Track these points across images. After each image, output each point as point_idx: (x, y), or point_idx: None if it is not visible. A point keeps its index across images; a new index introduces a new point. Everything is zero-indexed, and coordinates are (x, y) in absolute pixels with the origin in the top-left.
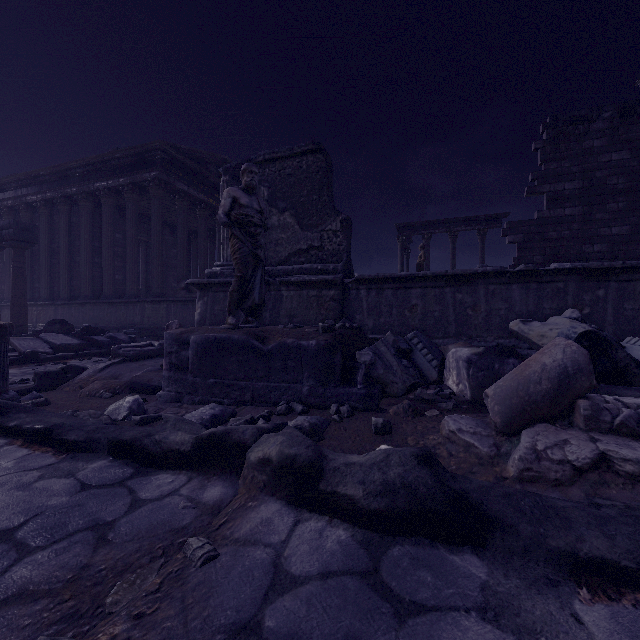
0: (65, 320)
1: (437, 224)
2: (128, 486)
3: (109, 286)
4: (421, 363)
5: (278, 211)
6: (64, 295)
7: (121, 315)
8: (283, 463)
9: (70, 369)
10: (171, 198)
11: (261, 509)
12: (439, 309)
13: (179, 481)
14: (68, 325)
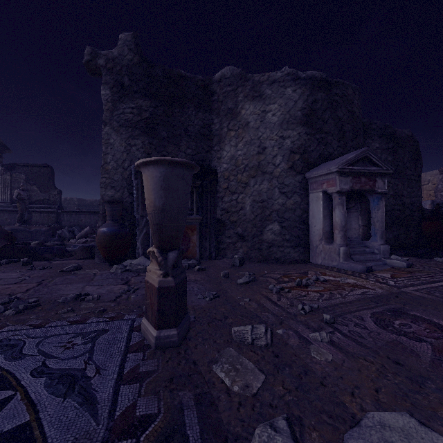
0: None
1: None
2: None
3: None
4: (76, 234)
5: (30, 185)
6: None
7: None
8: (38, 243)
9: None
10: None
11: None
12: (90, 220)
13: None
14: None
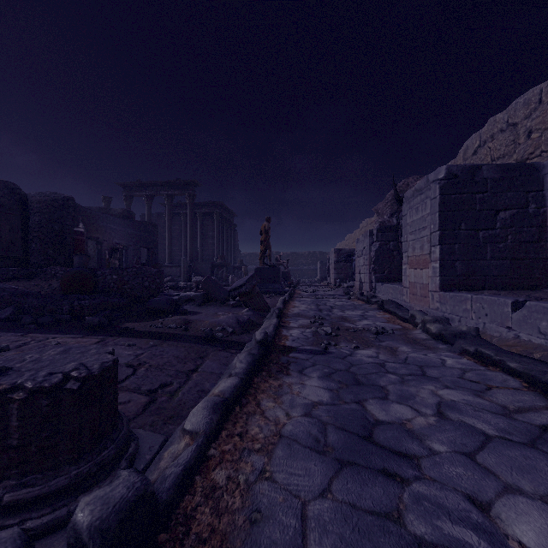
0: None
1: None
2: None
3: None
4: None
5: None
6: None
7: None
8: None
9: None
10: None
11: None
12: None
13: None
14: None
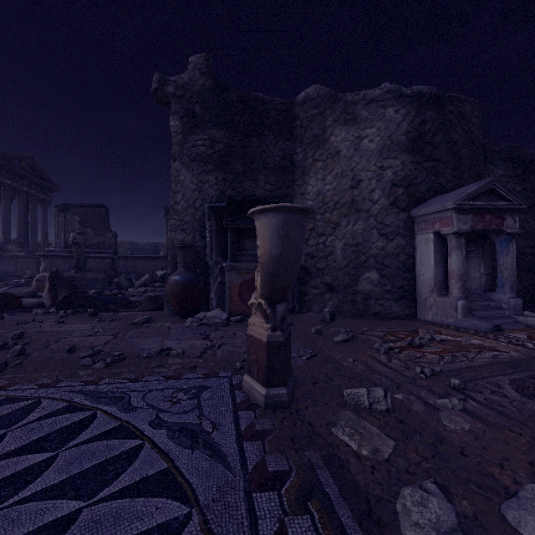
0: None
1: None
2: None
3: None
4: (134, 282)
5: (84, 227)
6: None
7: None
8: (96, 292)
9: None
10: None
11: None
12: (147, 267)
13: None
14: None
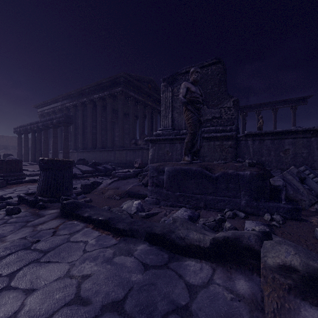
0: (84, 159)
1: (264, 105)
2: (173, 269)
3: (99, 143)
4: (313, 187)
5: None
6: (81, 147)
7: (105, 156)
8: (315, 275)
9: (95, 183)
10: (126, 100)
11: (304, 314)
12: (306, 151)
13: (206, 269)
14: (86, 161)
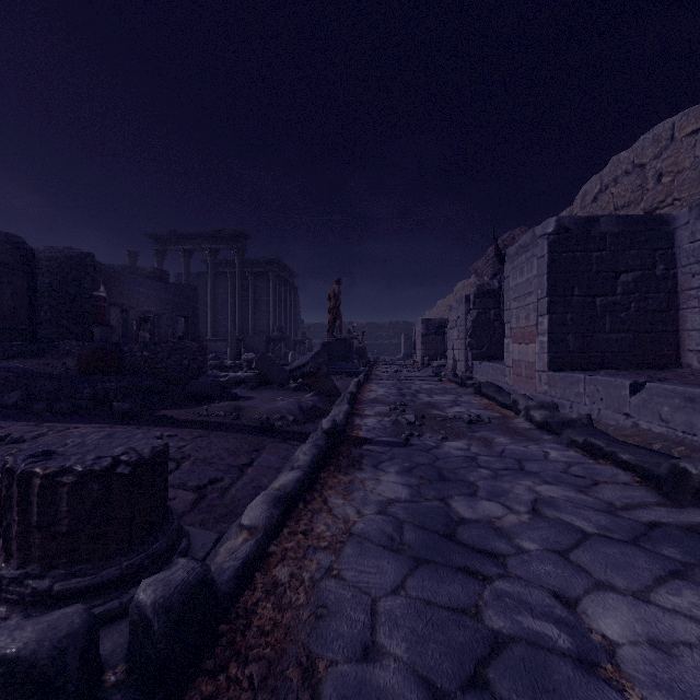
0: None
1: None
2: None
3: None
4: None
5: None
6: None
7: None
8: None
9: None
10: None
11: None
12: None
13: None
14: None
